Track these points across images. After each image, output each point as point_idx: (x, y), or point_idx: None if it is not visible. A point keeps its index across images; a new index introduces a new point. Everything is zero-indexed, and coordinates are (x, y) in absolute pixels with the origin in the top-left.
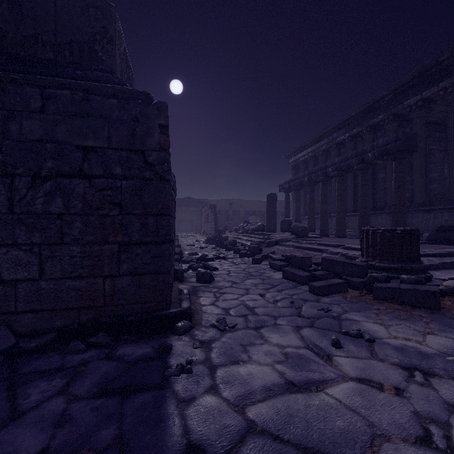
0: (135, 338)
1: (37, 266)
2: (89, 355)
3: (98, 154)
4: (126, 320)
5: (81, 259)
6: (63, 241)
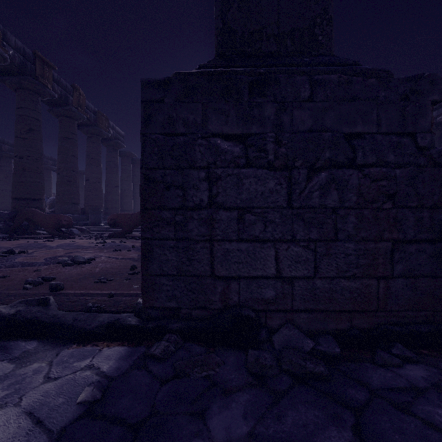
0: (438, 354)
1: (312, 263)
2: (420, 373)
3: (366, 140)
4: (418, 331)
5: (354, 258)
6: (335, 237)
